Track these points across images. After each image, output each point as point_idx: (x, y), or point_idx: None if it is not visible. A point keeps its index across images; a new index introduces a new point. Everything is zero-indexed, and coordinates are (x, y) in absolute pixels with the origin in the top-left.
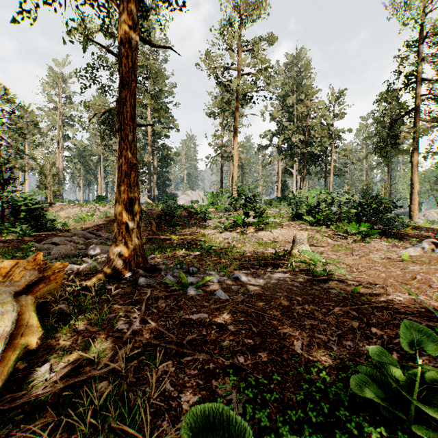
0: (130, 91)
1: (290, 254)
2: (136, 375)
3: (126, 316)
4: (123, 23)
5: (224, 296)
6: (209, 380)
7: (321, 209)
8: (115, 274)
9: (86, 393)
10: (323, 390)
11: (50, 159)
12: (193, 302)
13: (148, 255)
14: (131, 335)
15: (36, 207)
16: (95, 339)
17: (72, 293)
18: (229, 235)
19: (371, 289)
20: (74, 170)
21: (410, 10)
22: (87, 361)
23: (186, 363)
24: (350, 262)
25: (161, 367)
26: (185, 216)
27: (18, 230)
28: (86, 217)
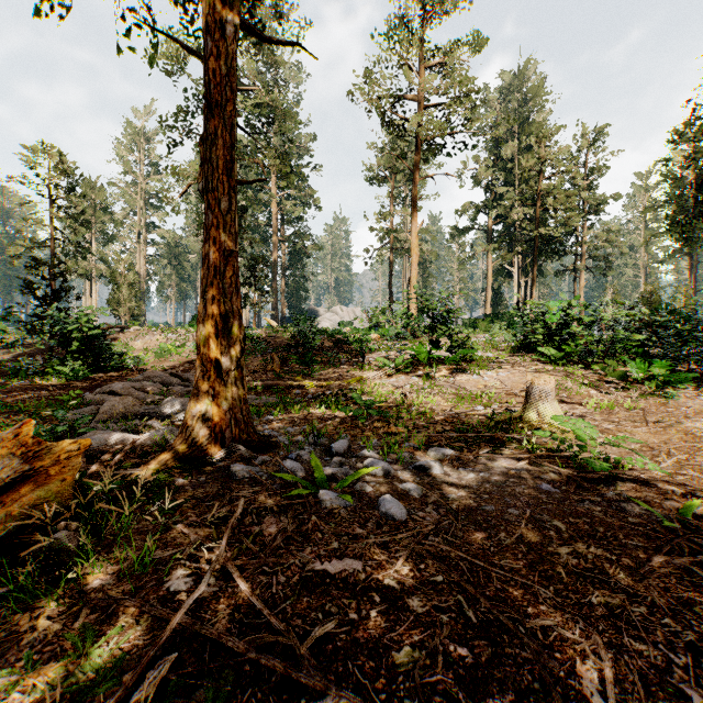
0: (223, 120)
1: (521, 418)
2: None
3: (194, 556)
4: None
5: (396, 513)
6: None
7: (574, 335)
8: (194, 454)
9: None
10: None
11: (125, 260)
12: (333, 523)
13: (261, 416)
14: (186, 618)
15: (94, 332)
16: (115, 616)
17: (110, 491)
18: (404, 381)
19: None
20: (163, 277)
21: None
22: (73, 692)
23: None
24: (647, 438)
25: None
26: (330, 347)
27: (67, 370)
28: (173, 349)
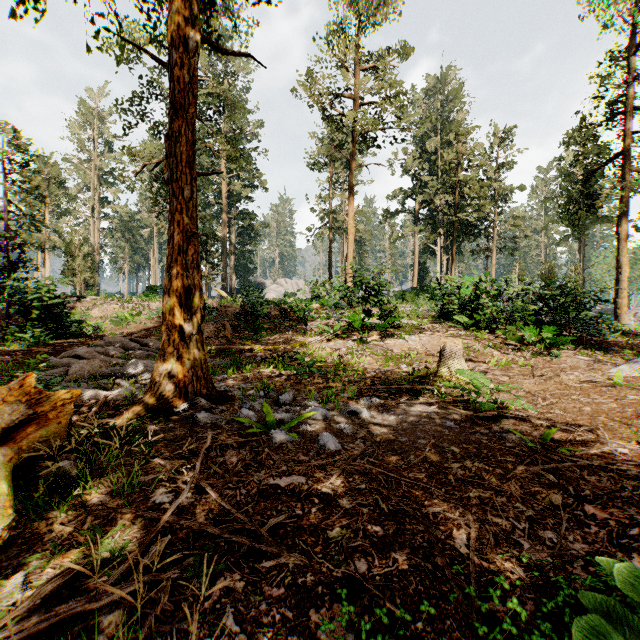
0: (186, 120)
1: (436, 374)
2: (175, 596)
3: (172, 479)
4: (175, 14)
5: (332, 445)
6: (304, 609)
7: (482, 305)
8: (162, 405)
9: (81, 634)
10: (515, 635)
11: (80, 233)
12: (282, 454)
13: (216, 375)
14: (173, 517)
15: (55, 302)
16: (115, 521)
17: (91, 437)
18: (341, 345)
19: (573, 433)
20: (116, 249)
21: (615, 4)
22: (93, 566)
23: (265, 571)
24: (531, 387)
25: (219, 582)
26: (276, 316)
27: (29, 337)
28: (130, 317)
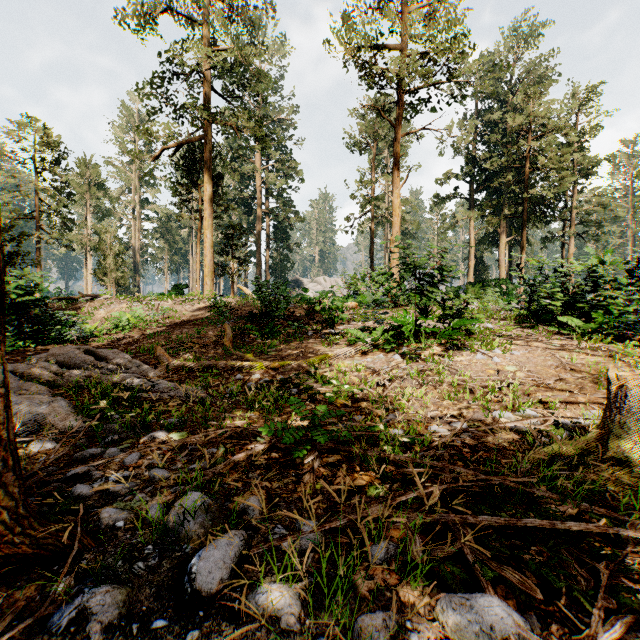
0: None
1: (603, 452)
2: None
3: None
4: None
5: None
6: None
7: (613, 300)
8: None
9: None
10: None
11: (111, 232)
12: None
13: (140, 432)
14: None
15: (25, 300)
16: None
17: None
18: (383, 361)
19: None
20: (156, 250)
21: None
22: None
23: None
24: None
25: None
26: (299, 317)
27: None
28: (132, 318)
